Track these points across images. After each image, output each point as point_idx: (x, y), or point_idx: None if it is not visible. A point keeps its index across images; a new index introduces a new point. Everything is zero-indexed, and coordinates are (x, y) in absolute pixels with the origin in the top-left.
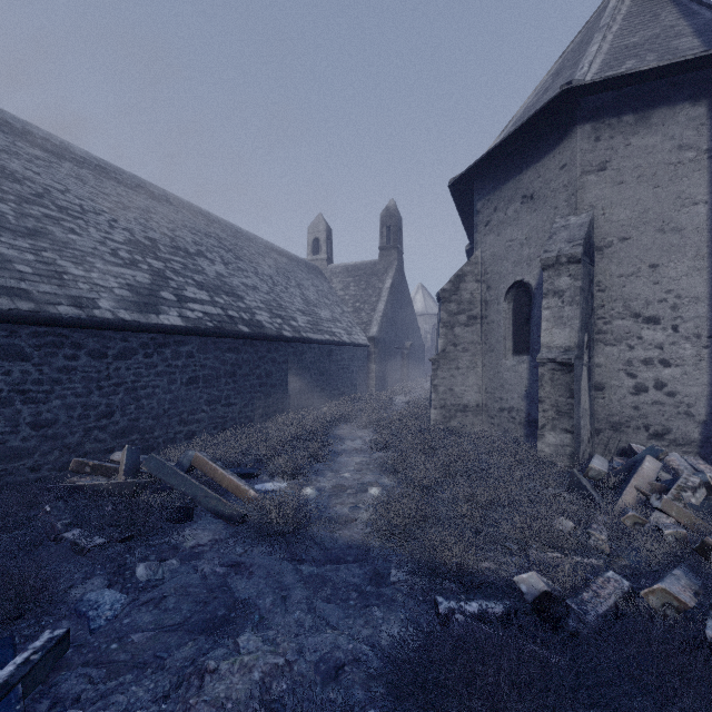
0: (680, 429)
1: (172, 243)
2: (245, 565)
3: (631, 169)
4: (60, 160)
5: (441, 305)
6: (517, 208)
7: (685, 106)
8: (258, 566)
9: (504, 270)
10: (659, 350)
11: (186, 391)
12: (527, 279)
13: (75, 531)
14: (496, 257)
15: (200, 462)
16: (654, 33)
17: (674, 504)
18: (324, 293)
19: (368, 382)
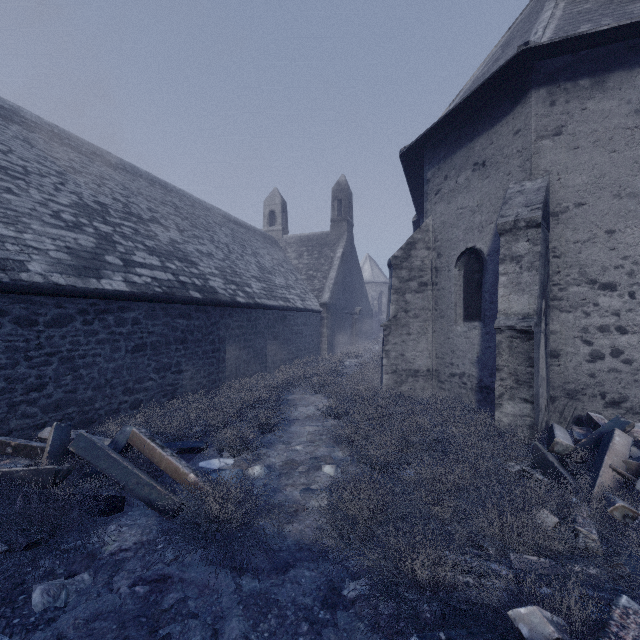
0: (637, 397)
1: (125, 208)
2: (172, 581)
3: (587, 134)
4: (8, 123)
5: (392, 272)
6: (469, 176)
7: None
8: (188, 582)
9: (455, 238)
10: (615, 317)
11: (131, 358)
12: (479, 246)
13: None
14: (447, 225)
15: (137, 440)
16: None
17: None
18: (279, 261)
19: (321, 345)
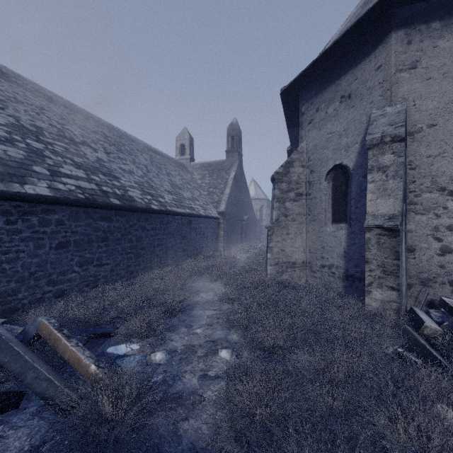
0: None
1: (59, 132)
2: None
3: (437, 67)
4: None
5: (275, 184)
6: (337, 107)
7: None
8: None
9: (325, 157)
10: None
11: (55, 254)
12: (345, 162)
13: None
14: (318, 147)
15: (45, 330)
16: None
17: None
18: (187, 180)
19: (218, 244)
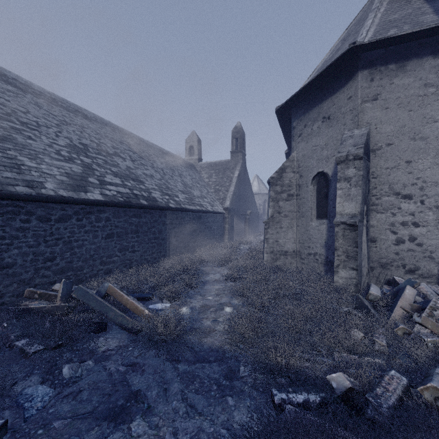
0: (425, 267)
1: (98, 147)
2: (139, 365)
3: (394, 99)
4: (24, 93)
5: (270, 187)
6: (319, 125)
7: (429, 58)
8: (148, 366)
9: (311, 165)
10: (412, 216)
11: (105, 242)
12: (326, 171)
13: (23, 340)
14: (306, 156)
15: (112, 290)
16: (408, 12)
17: (430, 320)
18: (196, 180)
19: (224, 236)
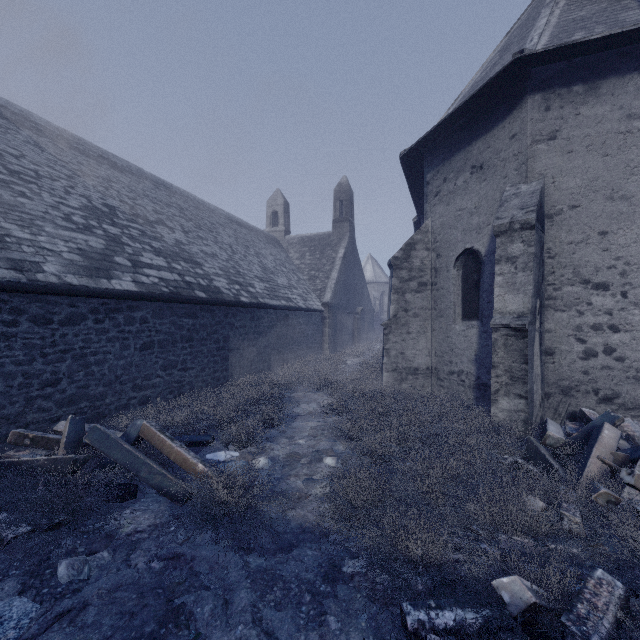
0: (629, 394)
1: (132, 210)
2: (185, 558)
3: (580, 138)
4: (19, 128)
5: (392, 272)
6: (467, 178)
7: (634, 76)
8: (200, 559)
9: (453, 239)
10: (608, 316)
11: (140, 356)
12: (477, 247)
13: None
14: (446, 226)
15: (148, 432)
16: (601, 7)
17: None
18: (281, 261)
19: (323, 344)
